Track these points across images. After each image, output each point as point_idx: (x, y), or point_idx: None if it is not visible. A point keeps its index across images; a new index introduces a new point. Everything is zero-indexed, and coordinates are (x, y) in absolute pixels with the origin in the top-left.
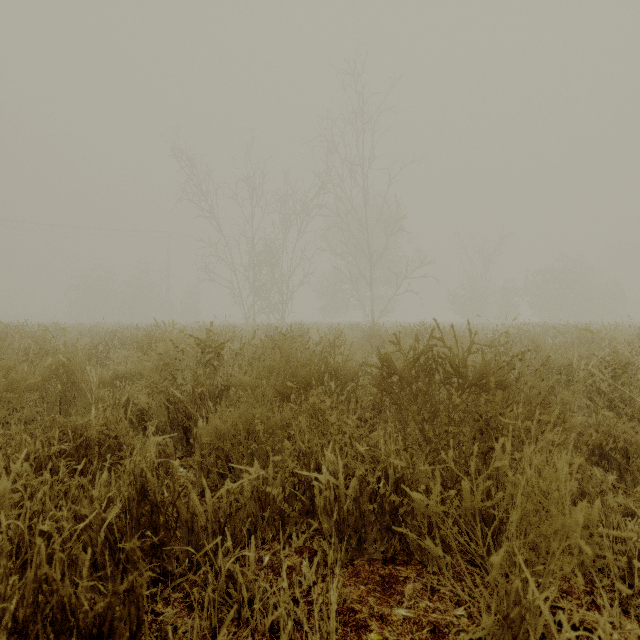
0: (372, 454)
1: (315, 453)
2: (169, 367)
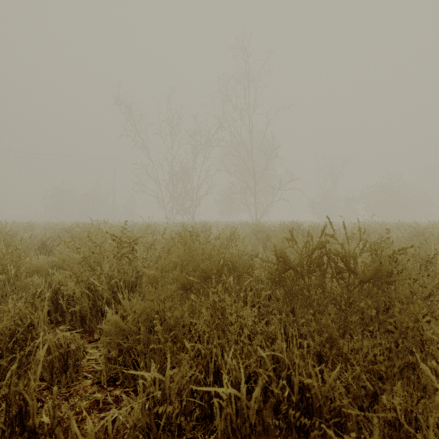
0: (271, 354)
1: (214, 353)
2: (87, 260)
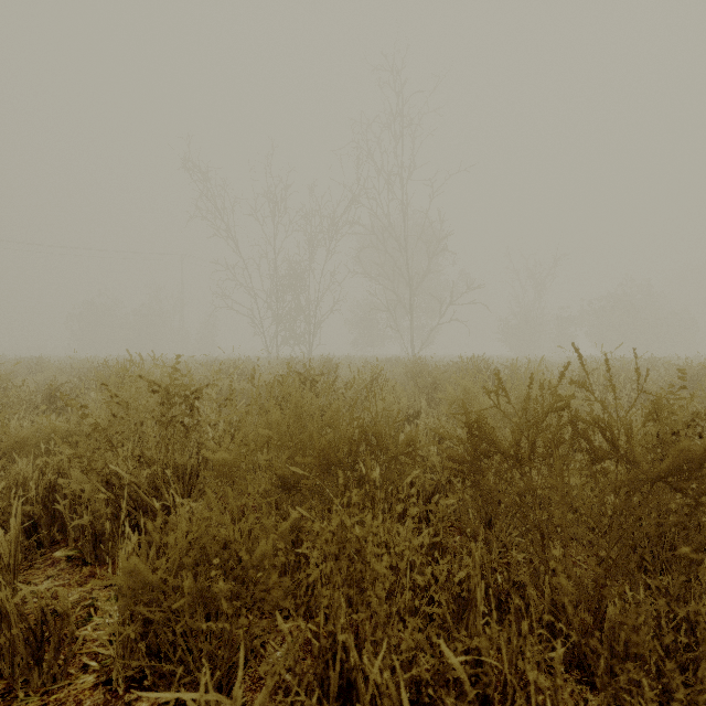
0: (465, 643)
1: (341, 643)
2: (101, 431)
